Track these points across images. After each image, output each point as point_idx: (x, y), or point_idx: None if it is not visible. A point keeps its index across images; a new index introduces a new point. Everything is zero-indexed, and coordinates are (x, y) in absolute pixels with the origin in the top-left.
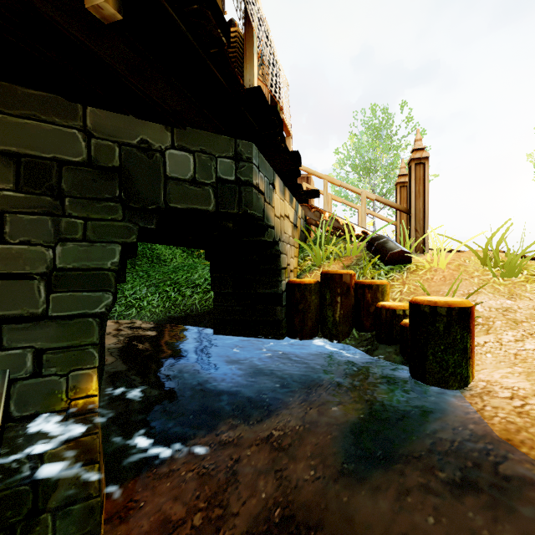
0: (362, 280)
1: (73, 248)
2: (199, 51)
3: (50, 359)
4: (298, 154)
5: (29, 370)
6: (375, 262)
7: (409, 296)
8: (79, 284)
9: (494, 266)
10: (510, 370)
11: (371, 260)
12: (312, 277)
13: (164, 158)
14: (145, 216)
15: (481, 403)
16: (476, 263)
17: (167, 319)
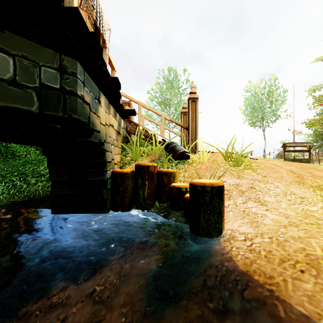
0: (161, 169)
1: None
2: None
3: None
4: (117, 79)
5: None
6: (169, 158)
7: (188, 179)
8: None
9: (230, 160)
10: (242, 221)
11: (167, 157)
12: (130, 168)
13: None
14: None
15: (230, 245)
16: (222, 159)
17: (10, 204)
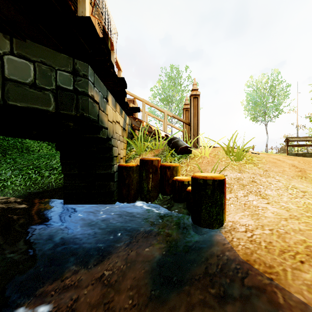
0: (165, 163)
1: None
2: None
3: None
4: (123, 79)
5: None
6: (172, 152)
7: (190, 172)
8: None
9: (231, 155)
10: (243, 214)
11: (170, 151)
12: (135, 162)
13: (2, 61)
14: None
15: (230, 236)
16: (223, 153)
17: (27, 195)
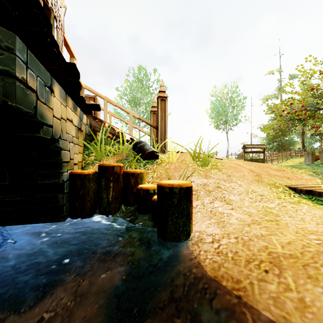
0: (128, 170)
1: None
2: None
3: None
4: (74, 66)
5: None
6: (138, 157)
7: (157, 179)
8: None
9: (198, 160)
10: (209, 222)
11: (135, 156)
12: (93, 169)
13: None
14: None
15: (198, 249)
16: (190, 159)
17: None
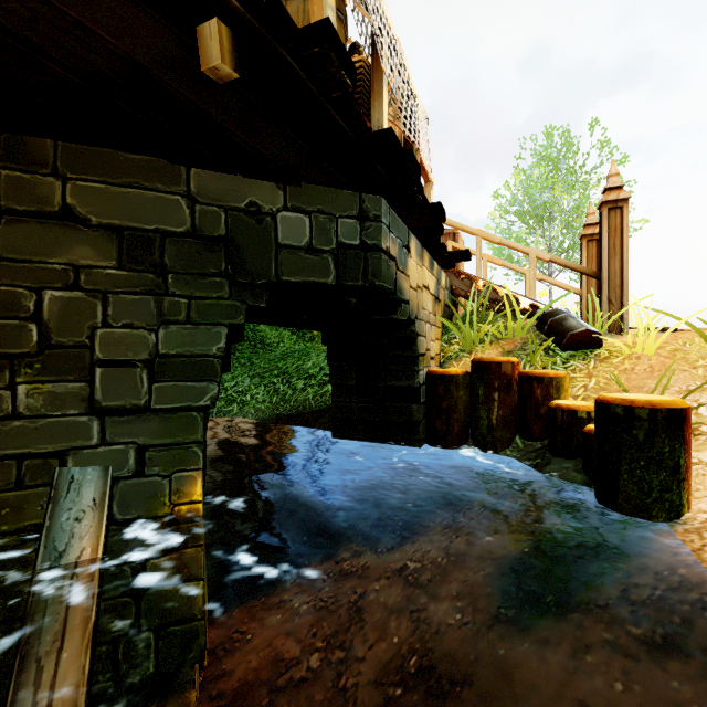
0: (529, 370)
1: (177, 332)
2: (319, 98)
3: (153, 457)
4: (440, 206)
5: (132, 469)
6: (549, 346)
7: (597, 393)
8: (183, 373)
9: None
10: None
11: (543, 343)
12: (459, 367)
13: (275, 222)
14: (254, 292)
15: (698, 541)
16: (703, 348)
17: (275, 418)
